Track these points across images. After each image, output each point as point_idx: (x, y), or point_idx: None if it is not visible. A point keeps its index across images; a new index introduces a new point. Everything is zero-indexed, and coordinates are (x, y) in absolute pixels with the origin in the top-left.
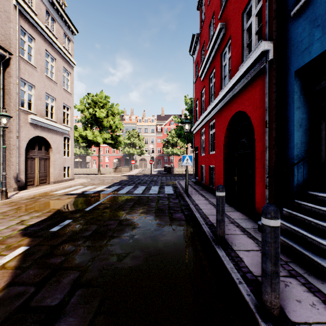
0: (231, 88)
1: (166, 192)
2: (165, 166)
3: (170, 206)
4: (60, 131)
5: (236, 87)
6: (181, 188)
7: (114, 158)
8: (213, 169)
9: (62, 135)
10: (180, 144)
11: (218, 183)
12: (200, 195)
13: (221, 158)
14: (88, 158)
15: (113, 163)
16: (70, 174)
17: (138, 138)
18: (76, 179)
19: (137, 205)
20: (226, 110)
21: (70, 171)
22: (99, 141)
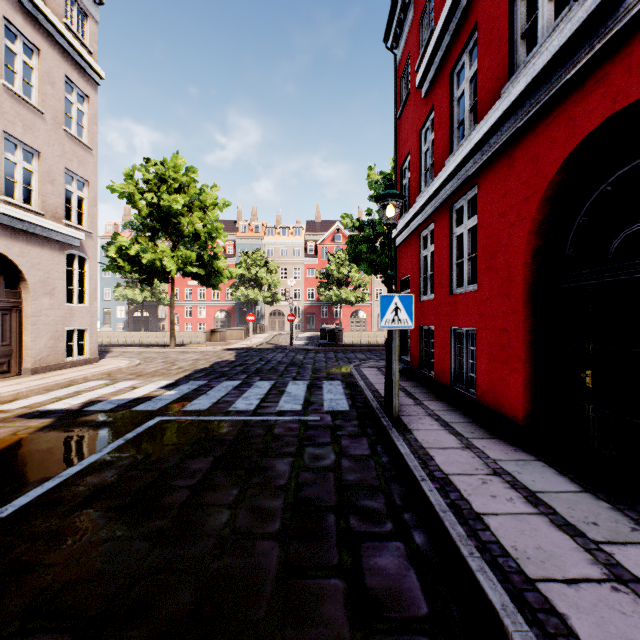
0: (591, 18)
1: (327, 404)
2: (323, 328)
3: (344, 483)
4: (54, 239)
5: (623, 0)
6: (368, 392)
7: (216, 309)
8: (468, 338)
9: (61, 250)
10: (354, 281)
11: (497, 384)
12: (438, 424)
13: (514, 304)
14: (163, 309)
15: (215, 320)
16: (86, 348)
17: (266, 267)
18: (107, 358)
19: (224, 473)
20: (541, 132)
21: (86, 340)
22: (168, 268)
